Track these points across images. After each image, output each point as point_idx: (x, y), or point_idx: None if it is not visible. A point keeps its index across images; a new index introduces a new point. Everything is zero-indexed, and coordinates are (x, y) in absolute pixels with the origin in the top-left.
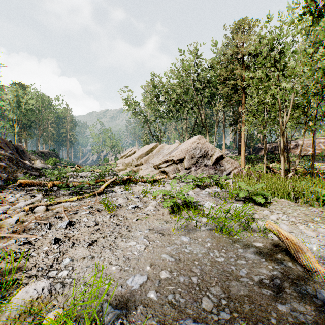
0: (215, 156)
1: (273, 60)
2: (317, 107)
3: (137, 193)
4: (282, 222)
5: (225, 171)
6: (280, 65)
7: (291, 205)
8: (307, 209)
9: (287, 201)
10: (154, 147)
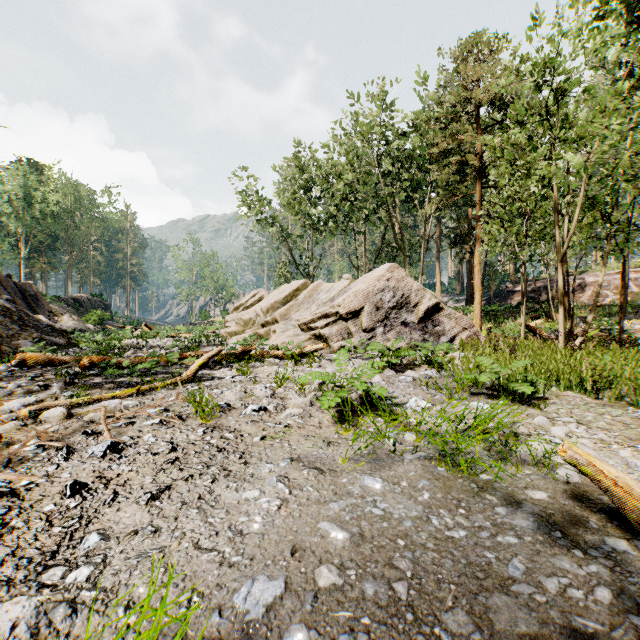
0: (424, 306)
1: (544, 109)
2: (631, 206)
3: (266, 379)
4: (579, 442)
5: (443, 336)
6: (557, 119)
7: (590, 404)
8: (626, 414)
9: (579, 396)
10: (301, 288)
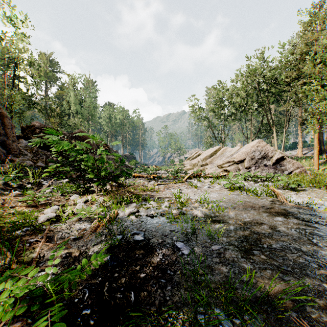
0: (275, 157)
1: None
2: None
3: (207, 183)
4: (296, 196)
5: (286, 171)
6: None
7: (320, 192)
8: None
9: (322, 191)
10: (217, 150)
